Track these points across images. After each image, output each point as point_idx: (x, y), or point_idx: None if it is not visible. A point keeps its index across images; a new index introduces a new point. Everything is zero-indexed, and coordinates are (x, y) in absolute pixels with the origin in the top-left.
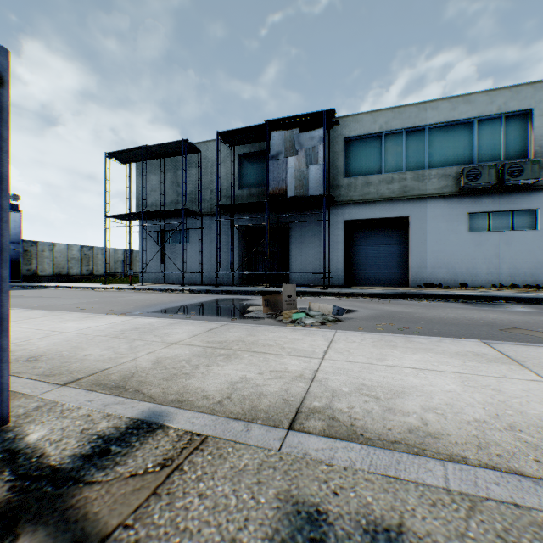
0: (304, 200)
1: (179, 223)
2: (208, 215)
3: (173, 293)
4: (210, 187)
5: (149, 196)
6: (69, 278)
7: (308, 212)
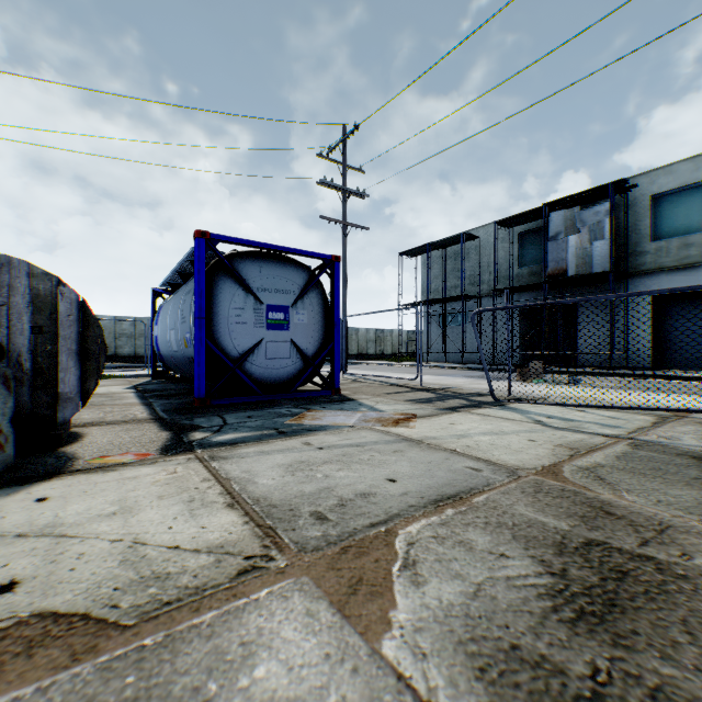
0: (588, 277)
1: (459, 306)
2: (486, 296)
3: (454, 369)
4: (489, 269)
5: (432, 283)
6: (368, 357)
7: (601, 286)
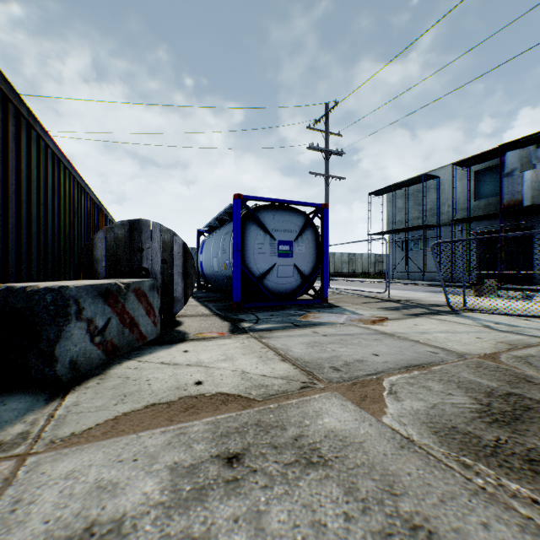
0: None
1: (419, 234)
2: (445, 225)
3: (415, 285)
4: (447, 202)
5: (396, 216)
6: (342, 275)
7: None
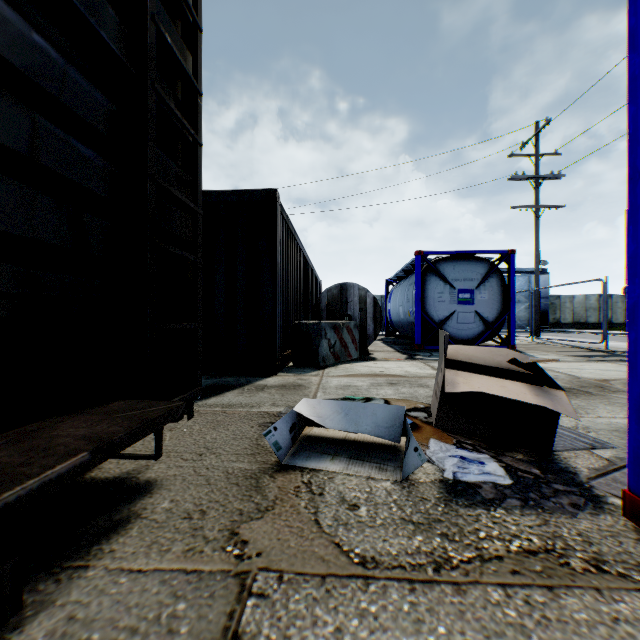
0: None
1: None
2: None
3: None
4: None
5: None
6: (585, 326)
7: None
